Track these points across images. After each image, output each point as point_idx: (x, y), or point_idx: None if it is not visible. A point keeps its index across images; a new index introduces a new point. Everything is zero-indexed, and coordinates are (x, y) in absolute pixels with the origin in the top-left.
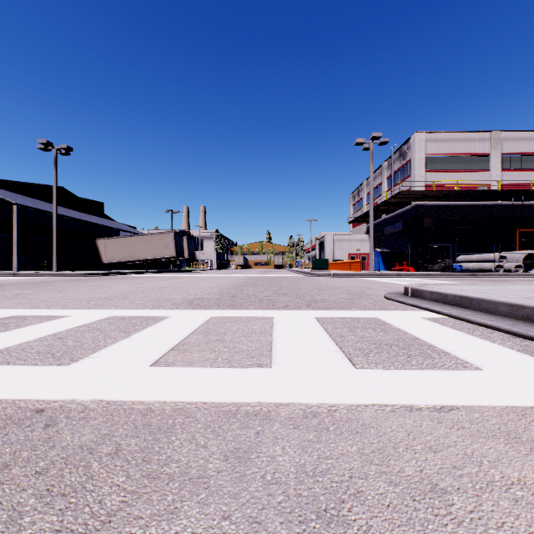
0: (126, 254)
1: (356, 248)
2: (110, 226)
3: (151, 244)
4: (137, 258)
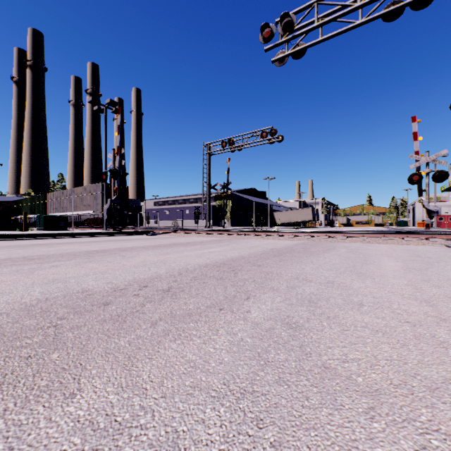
0: (287, 219)
1: (444, 211)
2: (276, 205)
3: (299, 214)
4: (292, 221)
